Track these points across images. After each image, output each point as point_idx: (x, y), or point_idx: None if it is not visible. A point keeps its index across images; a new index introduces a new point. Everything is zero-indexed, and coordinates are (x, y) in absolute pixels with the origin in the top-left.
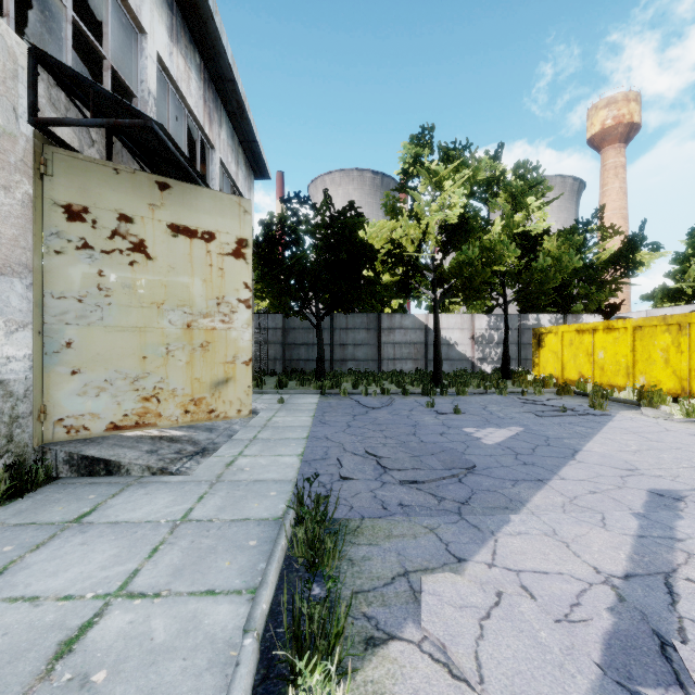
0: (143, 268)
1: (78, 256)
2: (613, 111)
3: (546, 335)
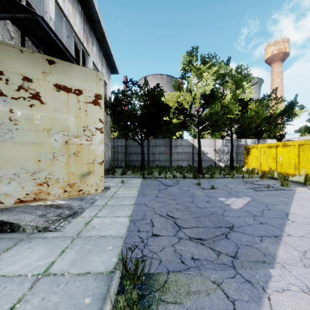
0: (38, 109)
1: None
2: (277, 47)
3: (251, 148)
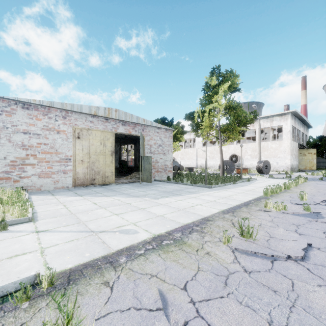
0: (305, 156)
1: (300, 156)
2: None
3: None
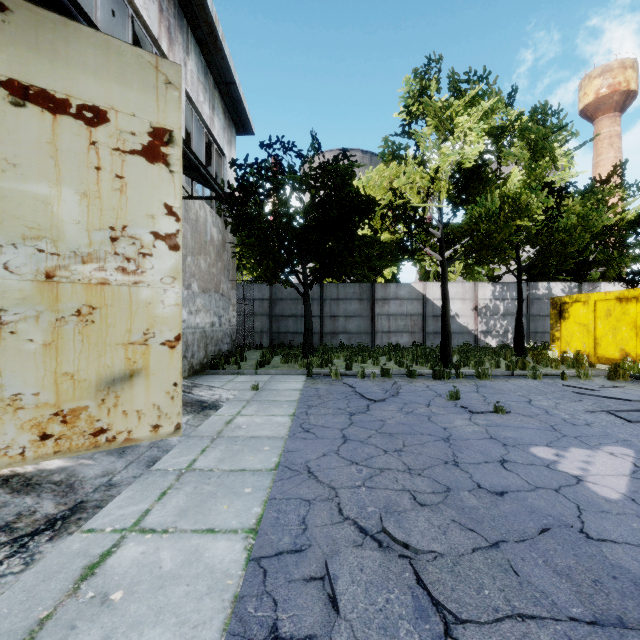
0: None
1: None
2: (607, 79)
3: (571, 304)
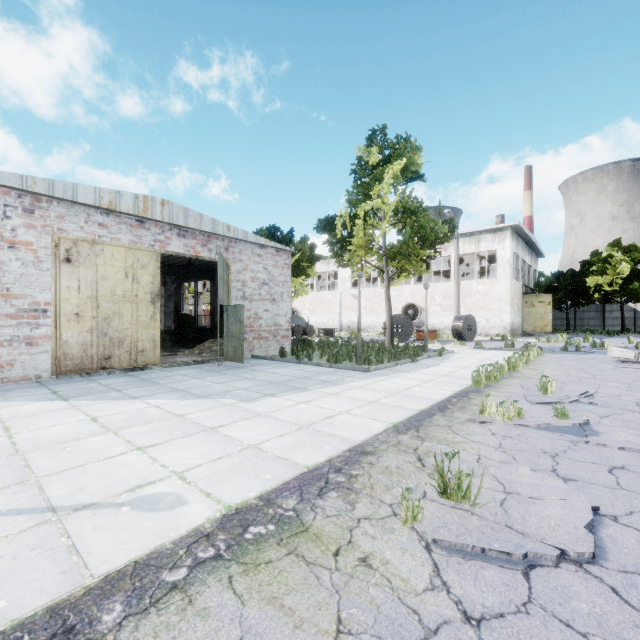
0: (534, 308)
1: (526, 308)
2: None
3: None
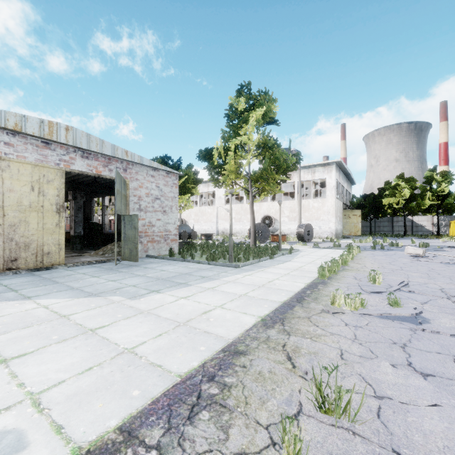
0: (350, 219)
1: (345, 219)
2: None
3: (451, 223)
